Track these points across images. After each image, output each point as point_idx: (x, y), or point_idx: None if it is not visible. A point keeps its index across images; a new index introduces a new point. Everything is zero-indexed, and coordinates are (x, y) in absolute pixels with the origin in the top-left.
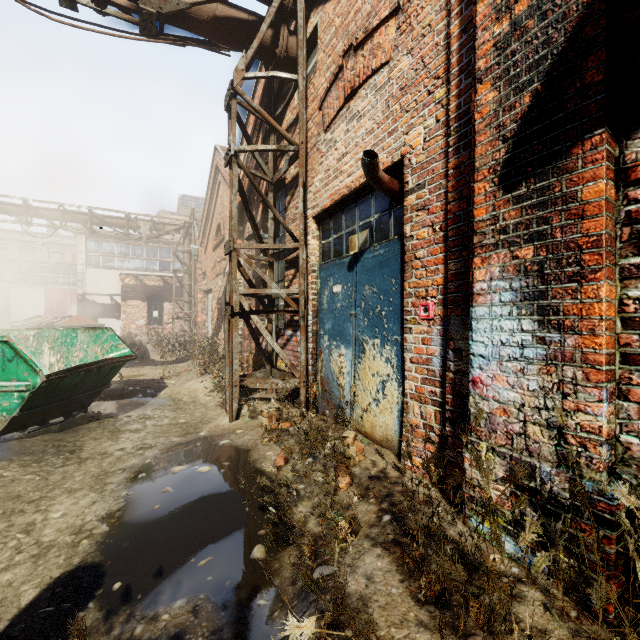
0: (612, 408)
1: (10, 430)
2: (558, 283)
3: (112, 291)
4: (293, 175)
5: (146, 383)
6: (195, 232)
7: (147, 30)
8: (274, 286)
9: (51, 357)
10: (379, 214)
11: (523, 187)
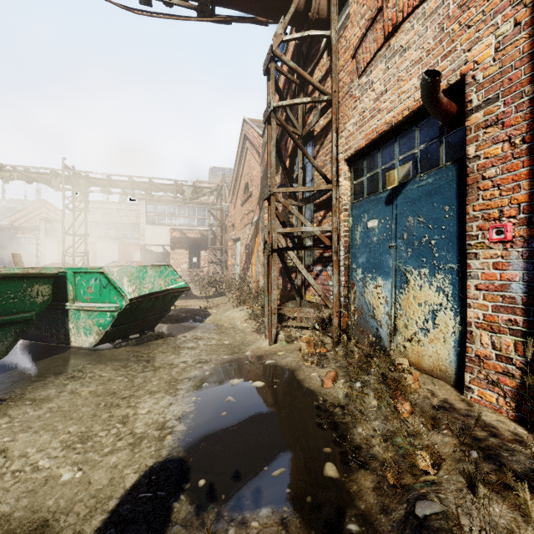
0: None
1: (104, 341)
2: None
3: (164, 242)
4: (322, 126)
5: (194, 311)
6: (225, 193)
7: (203, 13)
8: (309, 225)
9: (129, 288)
10: (425, 144)
11: None
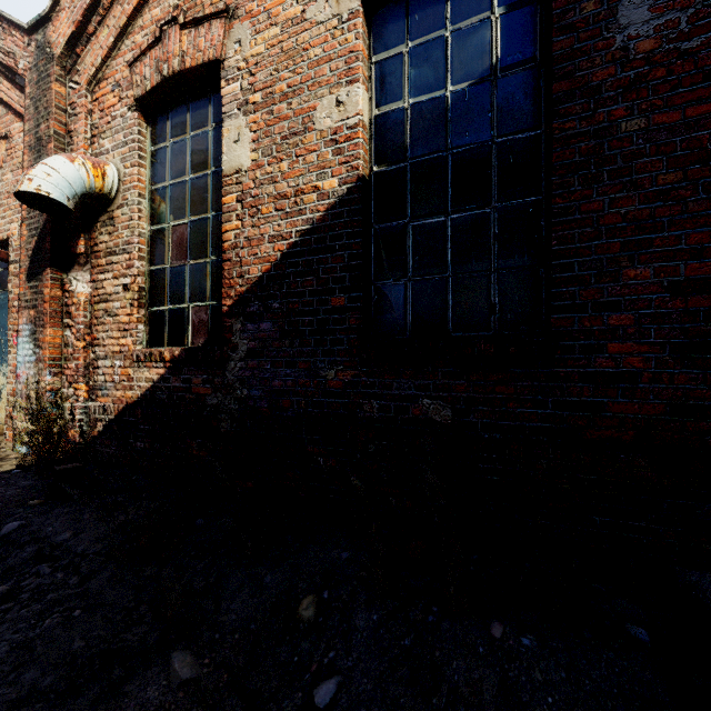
0: (58, 379)
1: None
2: (39, 328)
3: None
4: None
5: None
6: None
7: None
8: None
9: None
10: (3, 269)
11: (33, 283)
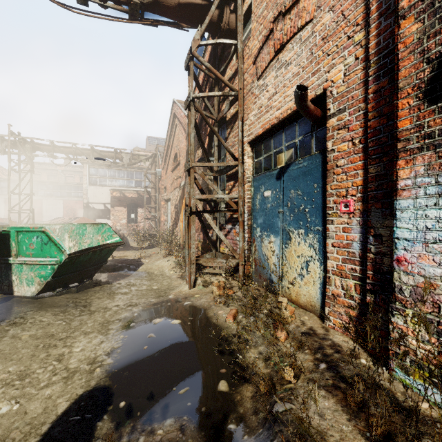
0: None
1: (45, 290)
2: None
3: (105, 201)
4: (232, 114)
5: (129, 261)
6: (159, 160)
7: (133, 16)
8: (220, 193)
9: (70, 243)
10: (302, 136)
11: None
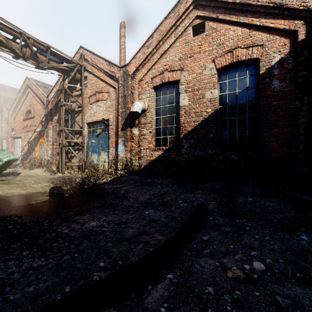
0: (130, 155)
1: None
2: (126, 142)
3: None
4: (78, 109)
5: (8, 172)
6: (2, 107)
7: (38, 68)
8: (75, 139)
9: None
10: (104, 127)
11: (123, 131)
